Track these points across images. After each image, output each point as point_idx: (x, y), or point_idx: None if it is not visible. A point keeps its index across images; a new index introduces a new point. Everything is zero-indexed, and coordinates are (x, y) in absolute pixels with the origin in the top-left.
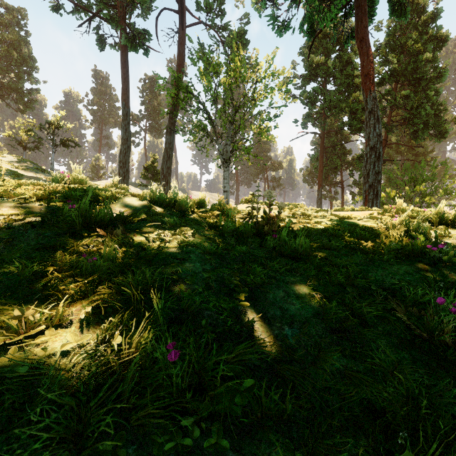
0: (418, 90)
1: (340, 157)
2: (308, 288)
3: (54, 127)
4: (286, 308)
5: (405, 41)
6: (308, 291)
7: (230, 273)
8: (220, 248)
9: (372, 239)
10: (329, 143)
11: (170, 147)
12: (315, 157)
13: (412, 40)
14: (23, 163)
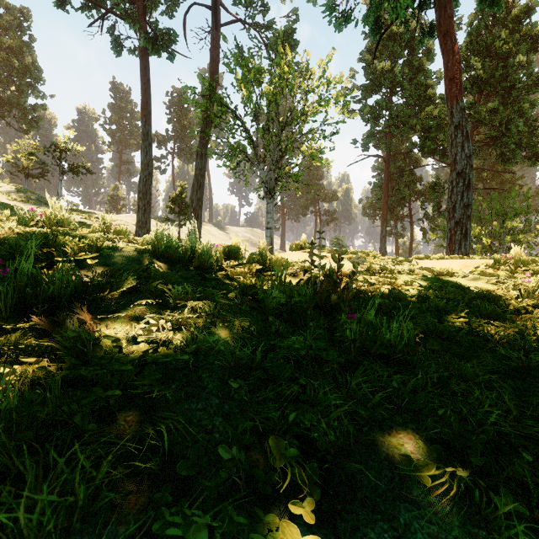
0: (508, 102)
1: (409, 185)
2: (431, 443)
3: (61, 150)
4: (404, 521)
5: (492, 42)
6: (435, 452)
7: (279, 417)
8: (260, 352)
9: (507, 318)
10: (395, 168)
11: (201, 173)
12: (379, 186)
13: (500, 40)
14: (23, 194)
